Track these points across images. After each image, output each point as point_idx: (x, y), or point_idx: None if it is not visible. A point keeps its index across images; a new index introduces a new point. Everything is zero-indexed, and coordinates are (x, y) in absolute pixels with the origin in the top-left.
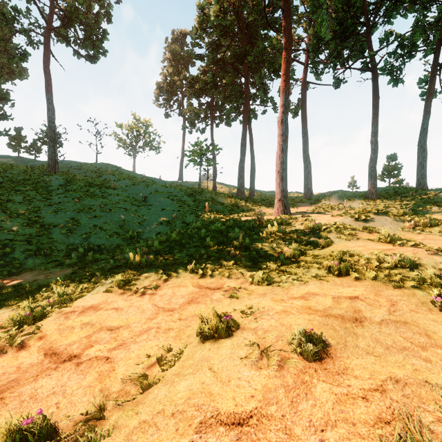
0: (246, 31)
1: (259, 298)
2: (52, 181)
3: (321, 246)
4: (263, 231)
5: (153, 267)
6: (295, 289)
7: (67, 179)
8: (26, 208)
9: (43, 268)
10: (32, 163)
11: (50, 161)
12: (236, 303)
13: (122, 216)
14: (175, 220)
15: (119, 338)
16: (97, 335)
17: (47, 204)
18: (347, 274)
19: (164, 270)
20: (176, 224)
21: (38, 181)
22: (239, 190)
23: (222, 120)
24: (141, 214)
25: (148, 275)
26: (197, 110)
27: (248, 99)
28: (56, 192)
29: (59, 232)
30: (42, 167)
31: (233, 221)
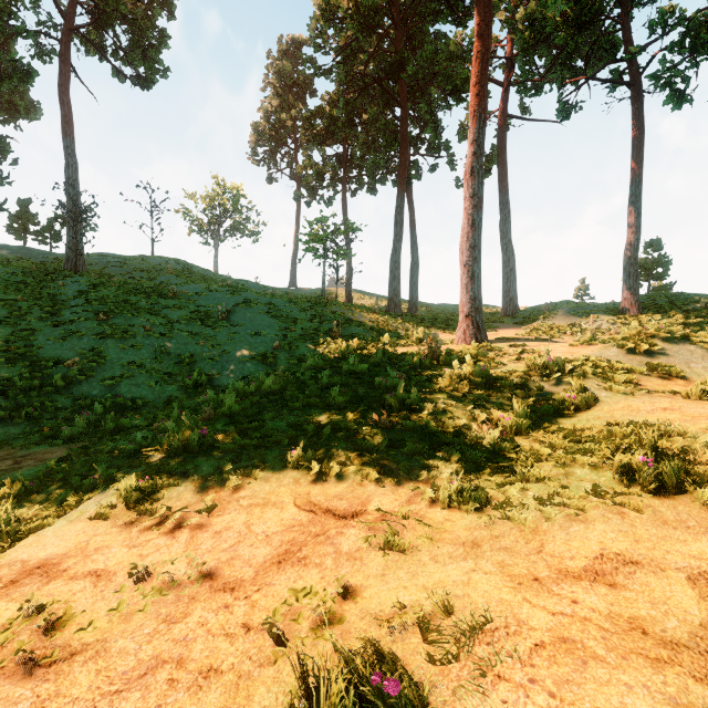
0: (404, 27)
1: (463, 561)
2: (69, 286)
3: (573, 407)
4: (443, 373)
5: (215, 453)
6: (558, 537)
7: (93, 282)
8: (11, 331)
9: (19, 444)
10: (43, 257)
11: (70, 252)
12: (401, 572)
13: (183, 345)
14: (278, 353)
15: (57, 704)
16: (0, 687)
17: (51, 324)
18: (679, 488)
19: (238, 460)
20: (279, 359)
21: (44, 285)
22: (391, 300)
23: (362, 184)
24: (218, 342)
25: (199, 474)
26: (319, 166)
27: (407, 142)
28: (71, 303)
29: (63, 374)
30: (59, 263)
31: (382, 354)
